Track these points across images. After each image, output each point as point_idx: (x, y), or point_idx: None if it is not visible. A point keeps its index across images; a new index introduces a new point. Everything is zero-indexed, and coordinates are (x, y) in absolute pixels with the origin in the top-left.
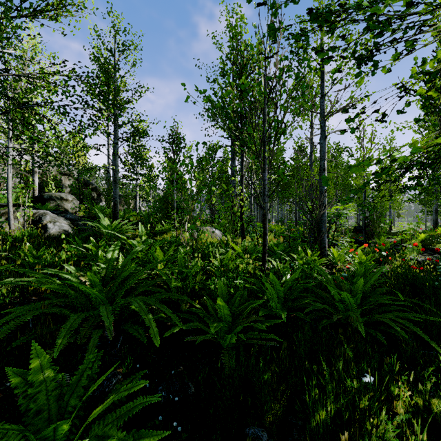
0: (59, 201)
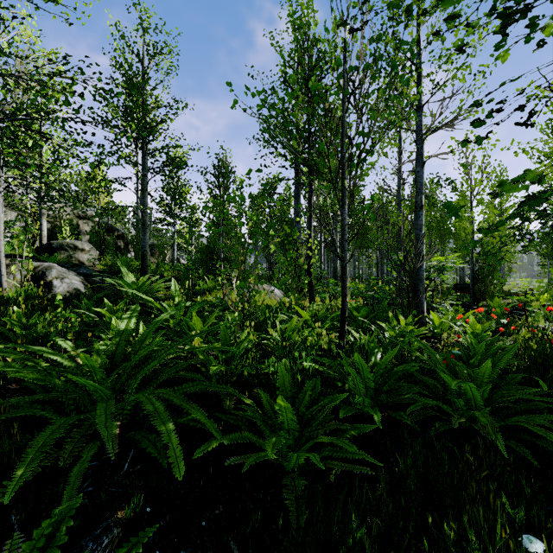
0: (72, 251)
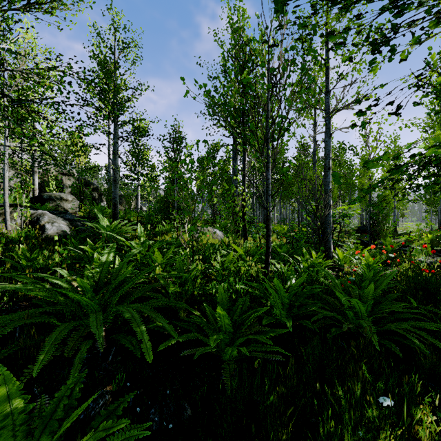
0: (59, 201)
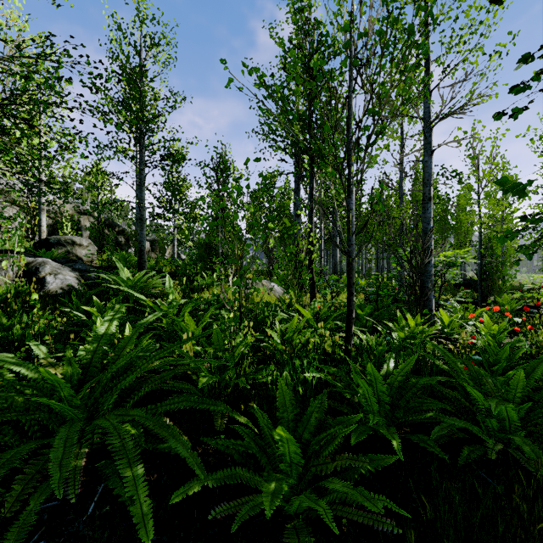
0: (70, 247)
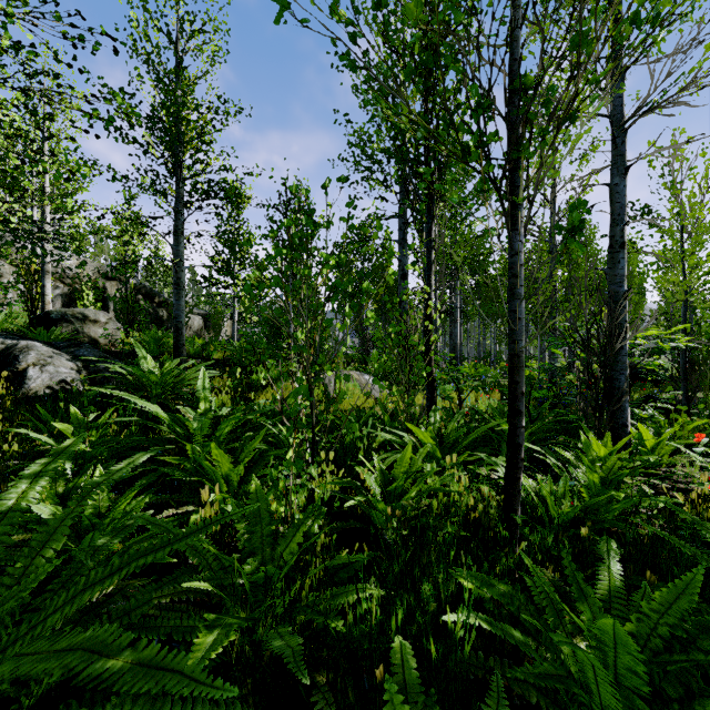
0: (80, 324)
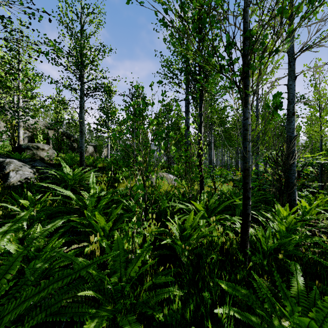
0: (35, 150)
